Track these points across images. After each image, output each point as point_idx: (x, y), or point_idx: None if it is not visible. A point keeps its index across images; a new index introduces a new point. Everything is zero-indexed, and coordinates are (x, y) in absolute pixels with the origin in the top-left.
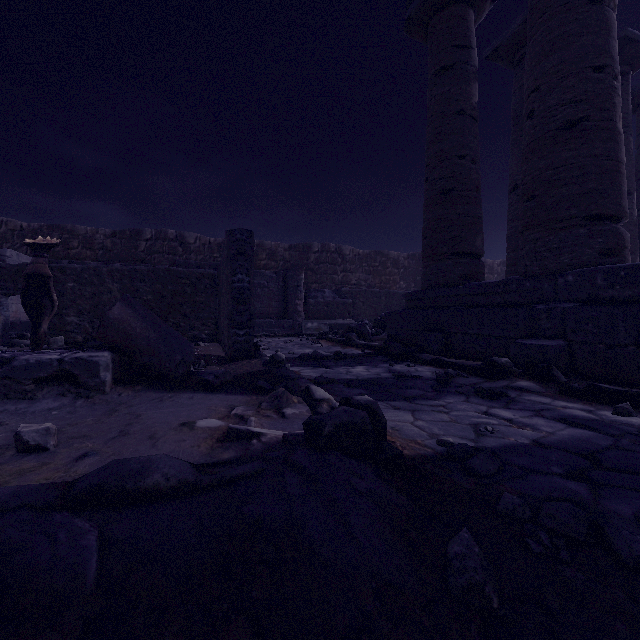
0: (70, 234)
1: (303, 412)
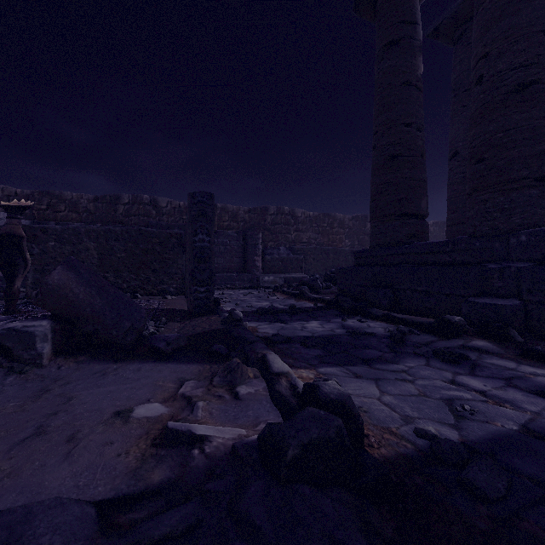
0: (58, 199)
1: (259, 391)
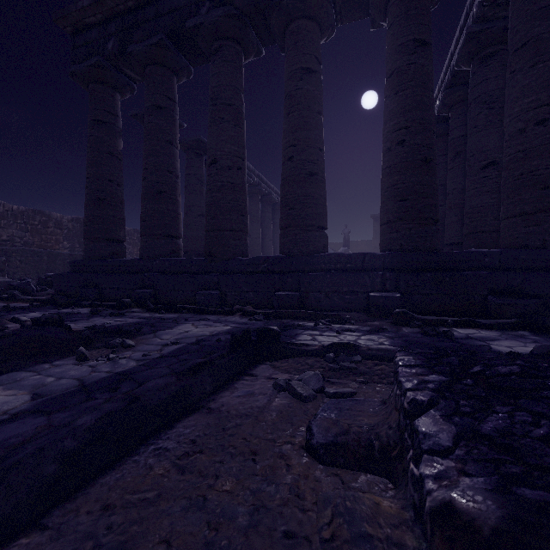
0: None
1: (17, 326)
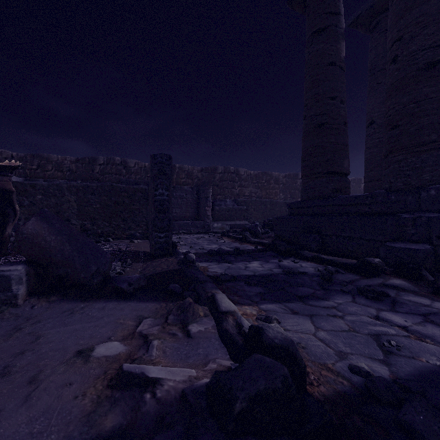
0: (46, 160)
1: (209, 329)
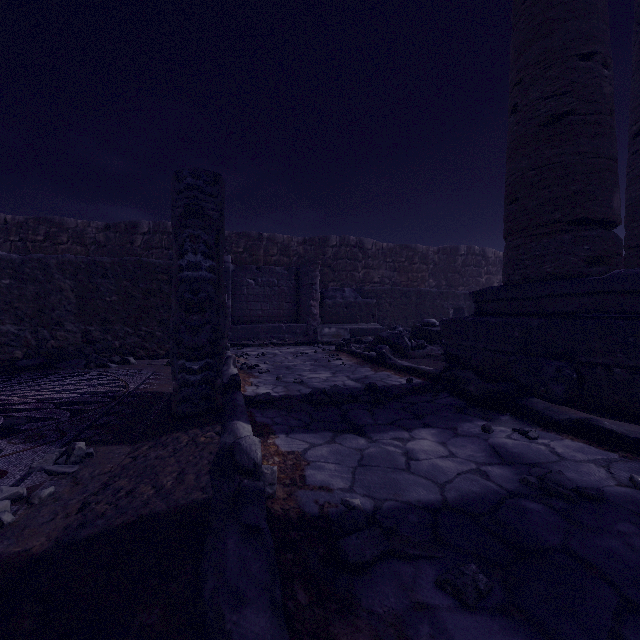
0: (58, 228)
1: None
